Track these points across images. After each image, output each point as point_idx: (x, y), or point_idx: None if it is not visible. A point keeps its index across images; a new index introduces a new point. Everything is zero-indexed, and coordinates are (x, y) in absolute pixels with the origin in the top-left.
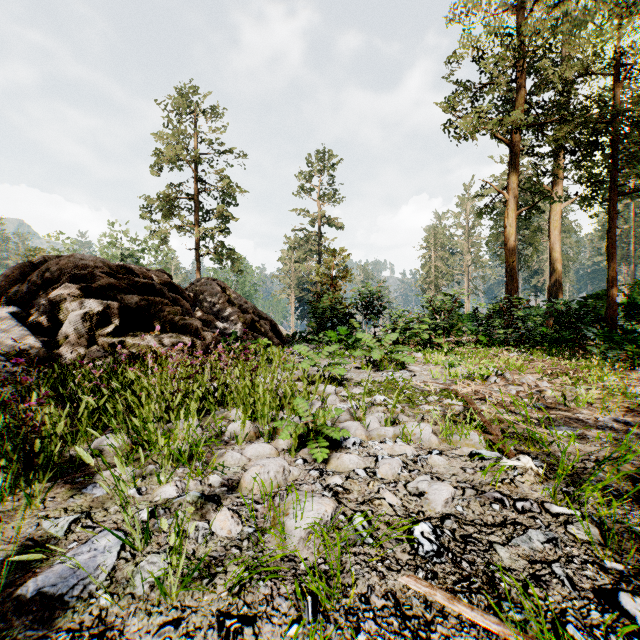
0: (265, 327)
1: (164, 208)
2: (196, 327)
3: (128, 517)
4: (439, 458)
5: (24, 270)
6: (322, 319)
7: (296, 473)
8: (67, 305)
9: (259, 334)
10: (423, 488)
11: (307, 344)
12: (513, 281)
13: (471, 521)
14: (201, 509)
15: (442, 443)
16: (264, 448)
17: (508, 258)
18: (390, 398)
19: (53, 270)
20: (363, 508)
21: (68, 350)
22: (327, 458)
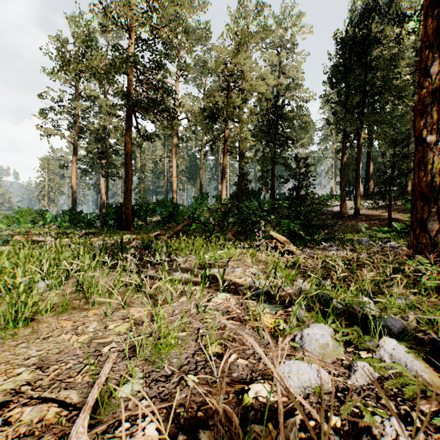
0: None
1: None
2: None
3: None
4: None
5: None
6: None
7: None
8: None
9: None
10: None
11: None
12: (75, 202)
13: None
14: None
15: None
16: None
17: (73, 192)
18: None
19: None
20: None
21: None
22: None
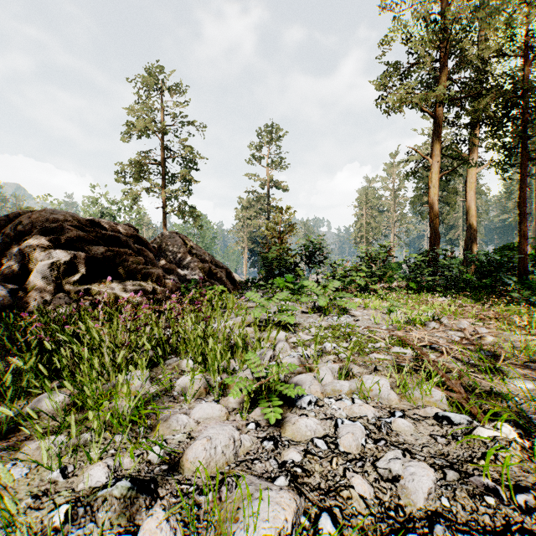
0: (221, 275)
1: (136, 172)
2: (157, 275)
3: (37, 520)
4: (404, 422)
5: (1, 223)
6: (271, 267)
7: (247, 443)
8: (36, 255)
9: (216, 281)
10: (397, 470)
11: (258, 289)
12: (436, 235)
13: (465, 523)
14: (131, 505)
15: (401, 400)
16: (213, 409)
17: (431, 215)
18: (339, 346)
19: (26, 223)
20: (329, 502)
21: (35, 297)
22: (281, 421)
